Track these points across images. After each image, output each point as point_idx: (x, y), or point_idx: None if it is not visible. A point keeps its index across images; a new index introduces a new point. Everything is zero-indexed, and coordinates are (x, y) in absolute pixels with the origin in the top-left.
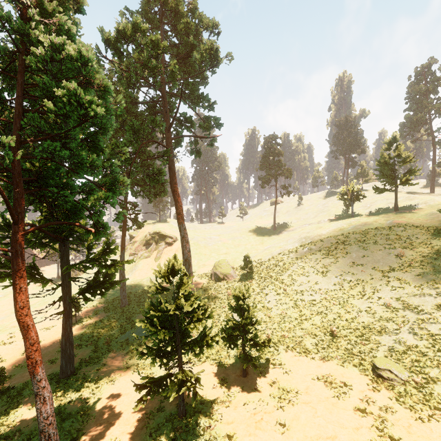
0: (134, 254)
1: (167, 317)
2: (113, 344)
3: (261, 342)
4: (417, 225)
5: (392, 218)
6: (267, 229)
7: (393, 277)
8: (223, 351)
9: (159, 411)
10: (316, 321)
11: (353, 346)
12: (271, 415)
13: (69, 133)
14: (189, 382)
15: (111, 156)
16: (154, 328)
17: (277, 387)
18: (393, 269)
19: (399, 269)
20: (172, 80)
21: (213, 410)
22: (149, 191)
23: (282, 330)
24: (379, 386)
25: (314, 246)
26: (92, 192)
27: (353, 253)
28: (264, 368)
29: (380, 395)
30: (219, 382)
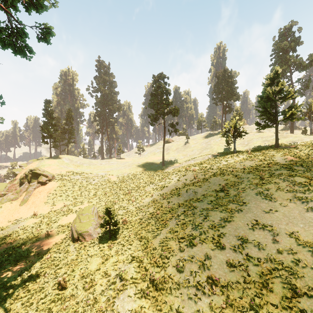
0: (4, 195)
1: None
2: None
3: None
4: None
5: (281, 154)
6: (156, 165)
7: None
8: None
9: None
10: None
11: None
12: None
13: None
14: None
15: None
16: None
17: None
18: None
19: None
20: None
21: None
22: None
23: None
24: None
25: (199, 187)
26: None
27: (252, 204)
28: None
29: None
30: None
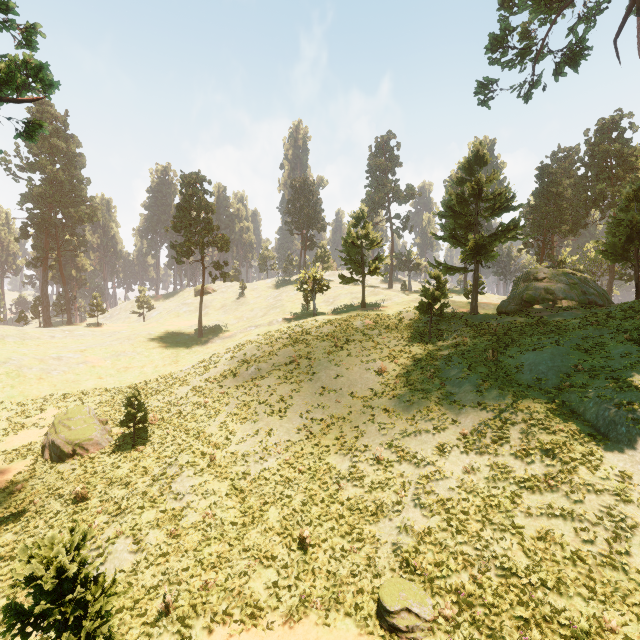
0: None
1: None
2: None
3: None
4: (392, 327)
5: (362, 318)
6: (186, 336)
7: (379, 407)
8: None
9: None
10: (273, 519)
11: (340, 564)
12: None
13: None
14: None
15: None
16: None
17: None
18: (376, 394)
19: (384, 394)
20: None
21: None
22: None
23: (202, 568)
24: None
25: (265, 363)
26: None
27: (322, 373)
28: None
29: None
30: None
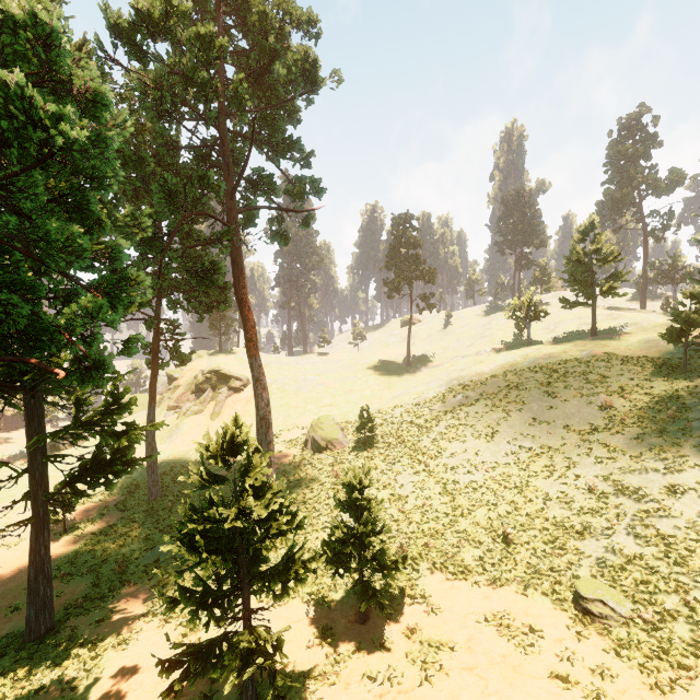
0: (176, 408)
1: (222, 529)
2: (130, 571)
3: (391, 562)
4: (628, 359)
5: (589, 348)
6: (396, 365)
7: (598, 441)
8: (326, 577)
9: (208, 699)
10: (479, 517)
11: (540, 560)
12: (410, 697)
13: (17, 180)
14: (263, 651)
15: (123, 237)
16: (196, 554)
17: (418, 640)
18: (596, 429)
19: (605, 429)
20: (238, 110)
21: (308, 692)
22: (200, 300)
23: (424, 535)
24: (586, 630)
25: (472, 392)
26: (76, 299)
27: (533, 404)
28: (397, 606)
29: (588, 647)
30: (318, 635)
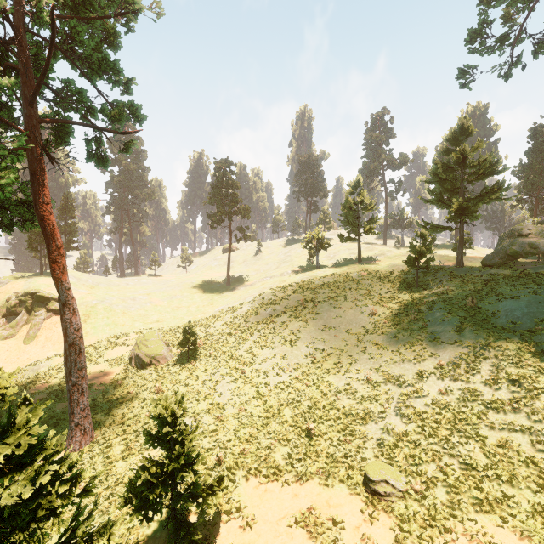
0: None
1: None
2: None
3: (206, 488)
4: (383, 278)
5: (358, 270)
6: (218, 284)
7: (370, 341)
8: None
9: None
10: (287, 416)
11: (336, 449)
12: None
13: None
14: None
15: None
16: None
17: None
18: (367, 331)
19: (374, 331)
20: (35, 4)
21: None
22: None
23: (240, 441)
24: (376, 510)
25: (279, 305)
26: None
27: (324, 314)
28: (213, 528)
29: (379, 528)
30: None
